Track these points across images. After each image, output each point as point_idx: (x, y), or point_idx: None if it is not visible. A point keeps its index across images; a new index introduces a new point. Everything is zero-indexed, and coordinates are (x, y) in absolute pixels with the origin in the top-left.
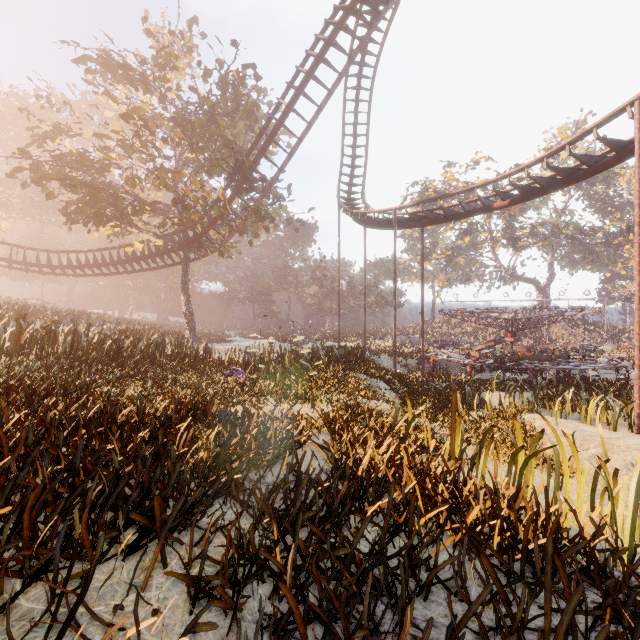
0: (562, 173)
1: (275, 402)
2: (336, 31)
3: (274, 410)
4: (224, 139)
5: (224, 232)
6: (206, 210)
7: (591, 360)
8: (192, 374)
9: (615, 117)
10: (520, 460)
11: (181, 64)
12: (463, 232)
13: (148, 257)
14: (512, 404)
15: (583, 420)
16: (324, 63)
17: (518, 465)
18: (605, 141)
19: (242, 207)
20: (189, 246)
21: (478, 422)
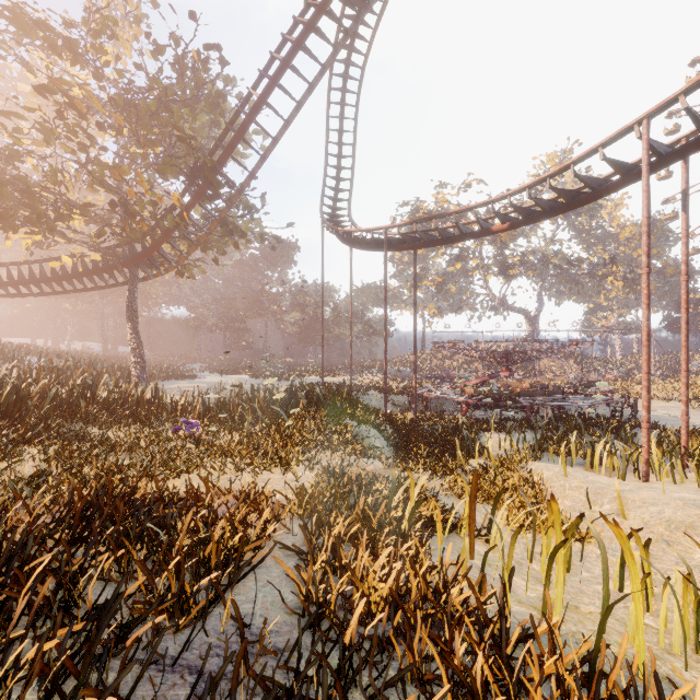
0: (565, 196)
1: (236, 467)
2: (318, 14)
3: (231, 486)
4: (179, 130)
5: (185, 247)
6: (157, 218)
7: (582, 394)
8: (130, 427)
9: (622, 136)
10: (559, 557)
11: (126, 37)
12: (455, 258)
13: (82, 274)
14: (514, 450)
15: (589, 466)
16: (304, 51)
17: (556, 564)
18: (611, 162)
19: (205, 217)
20: (136, 262)
21: (481, 475)
